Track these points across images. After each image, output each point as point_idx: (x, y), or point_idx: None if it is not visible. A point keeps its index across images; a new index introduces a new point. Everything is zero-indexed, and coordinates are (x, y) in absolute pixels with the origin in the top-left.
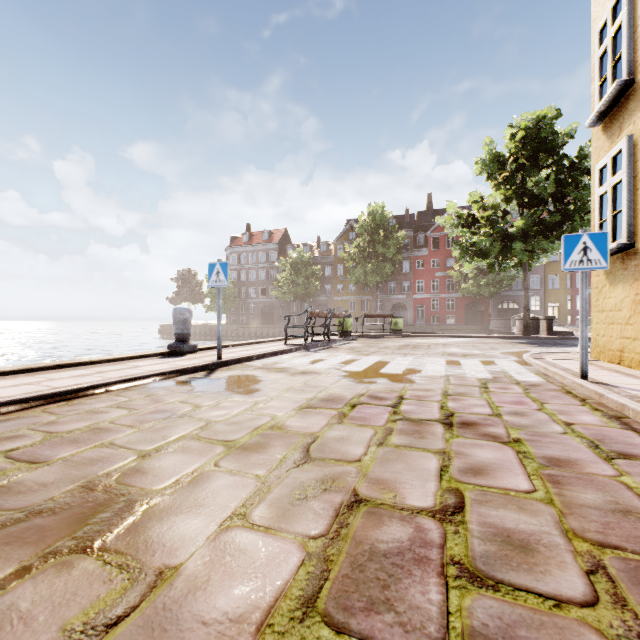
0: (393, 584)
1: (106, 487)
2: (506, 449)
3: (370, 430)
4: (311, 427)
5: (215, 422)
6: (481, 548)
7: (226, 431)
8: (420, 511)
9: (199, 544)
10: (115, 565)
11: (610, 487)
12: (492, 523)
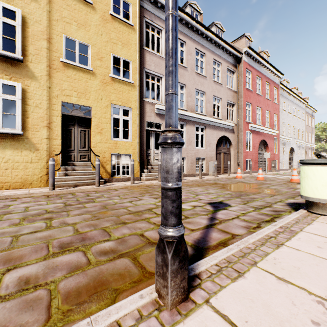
0: (85, 201)
1: (96, 217)
2: (18, 205)
3: (8, 215)
4: (11, 221)
5: (19, 235)
6: (71, 201)
7: (33, 227)
8: (65, 203)
9: (95, 207)
10: (106, 207)
11: (37, 200)
12: (63, 201)
